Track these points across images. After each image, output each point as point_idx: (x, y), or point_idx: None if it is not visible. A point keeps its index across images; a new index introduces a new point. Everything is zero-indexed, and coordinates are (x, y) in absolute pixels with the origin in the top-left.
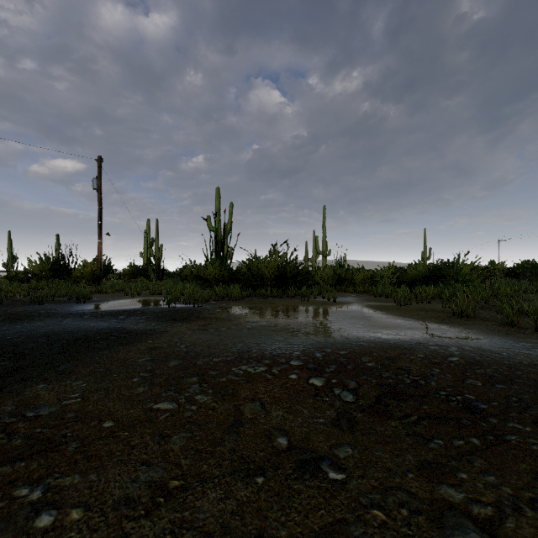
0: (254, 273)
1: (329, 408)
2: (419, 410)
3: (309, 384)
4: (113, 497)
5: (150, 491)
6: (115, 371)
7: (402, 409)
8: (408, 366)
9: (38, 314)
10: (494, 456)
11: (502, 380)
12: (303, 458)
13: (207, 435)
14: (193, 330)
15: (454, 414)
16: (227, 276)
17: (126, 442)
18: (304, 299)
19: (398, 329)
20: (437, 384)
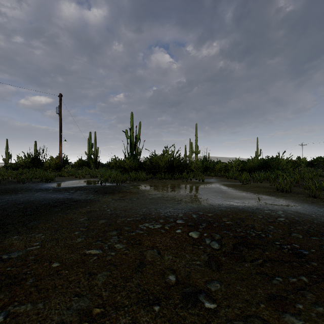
0: (153, 164)
1: (202, 253)
2: (263, 255)
3: (189, 236)
4: (53, 322)
5: (79, 317)
6: (64, 226)
7: (251, 254)
8: (252, 224)
9: (20, 189)
10: (319, 291)
11: (315, 233)
12: (186, 291)
13: (121, 273)
14: (116, 200)
15: (287, 258)
16: (137, 166)
17: (66, 278)
18: (184, 180)
19: (243, 199)
20: (273, 237)
